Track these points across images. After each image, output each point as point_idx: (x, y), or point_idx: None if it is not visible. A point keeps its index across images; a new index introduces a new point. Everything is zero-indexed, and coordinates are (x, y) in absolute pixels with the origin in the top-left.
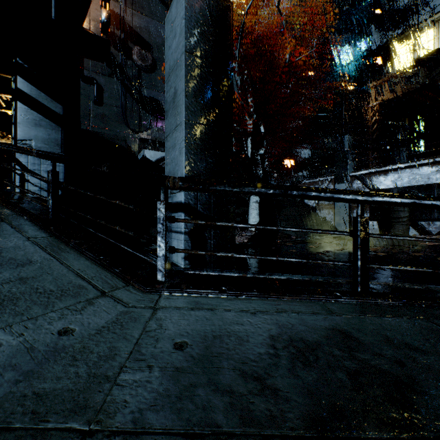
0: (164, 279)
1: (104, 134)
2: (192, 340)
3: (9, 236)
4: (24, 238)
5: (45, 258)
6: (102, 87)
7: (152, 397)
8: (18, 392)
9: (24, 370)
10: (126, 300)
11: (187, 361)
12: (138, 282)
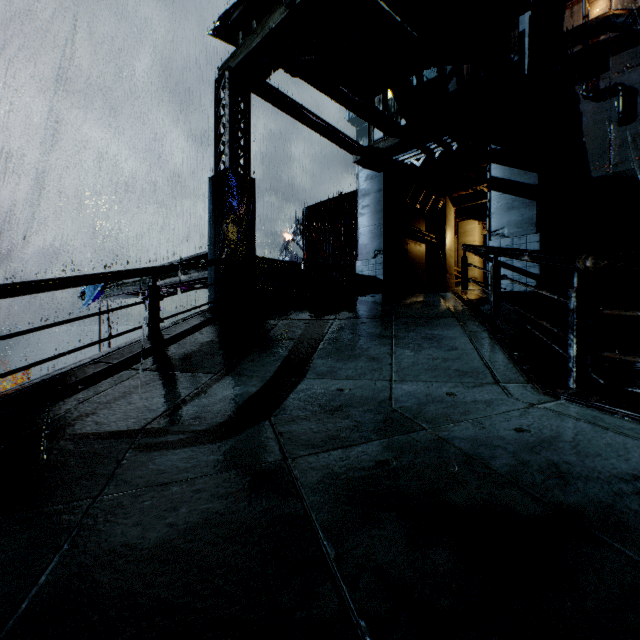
0: (574, 386)
1: (635, 170)
2: (537, 433)
3: (452, 328)
4: (461, 331)
5: (468, 347)
6: (634, 89)
7: (466, 437)
8: (413, 407)
9: (420, 401)
10: (513, 393)
11: (513, 438)
12: (538, 382)
